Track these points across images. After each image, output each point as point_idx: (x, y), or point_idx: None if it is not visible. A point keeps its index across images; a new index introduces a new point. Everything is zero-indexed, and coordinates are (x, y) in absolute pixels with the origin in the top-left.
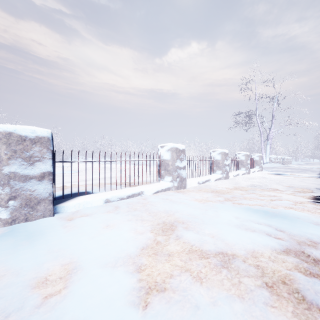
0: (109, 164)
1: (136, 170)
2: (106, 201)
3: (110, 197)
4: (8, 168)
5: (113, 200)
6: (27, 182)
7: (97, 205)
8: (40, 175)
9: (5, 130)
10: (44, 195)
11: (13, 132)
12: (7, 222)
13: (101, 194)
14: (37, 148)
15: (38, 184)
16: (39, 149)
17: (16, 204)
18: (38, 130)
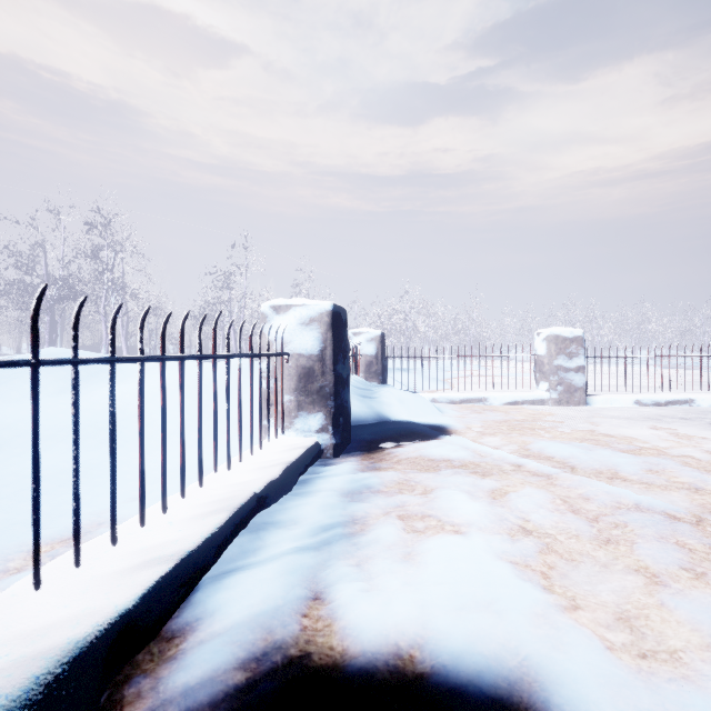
0: (591, 366)
1: (673, 379)
2: (635, 402)
3: (641, 399)
4: (556, 362)
5: (645, 403)
6: (568, 373)
7: (625, 404)
8: (576, 368)
9: (554, 334)
10: (579, 385)
11: (559, 335)
12: (556, 401)
13: (628, 395)
14: (574, 346)
15: (575, 375)
16: (575, 346)
17: (561, 389)
18: (574, 331)
